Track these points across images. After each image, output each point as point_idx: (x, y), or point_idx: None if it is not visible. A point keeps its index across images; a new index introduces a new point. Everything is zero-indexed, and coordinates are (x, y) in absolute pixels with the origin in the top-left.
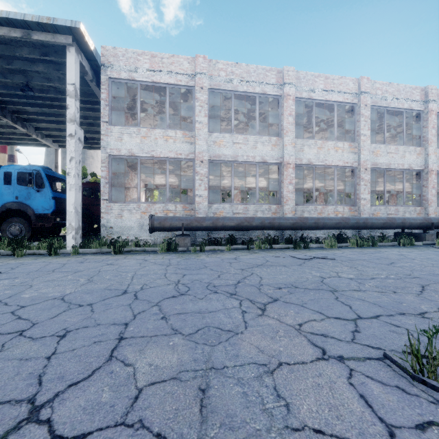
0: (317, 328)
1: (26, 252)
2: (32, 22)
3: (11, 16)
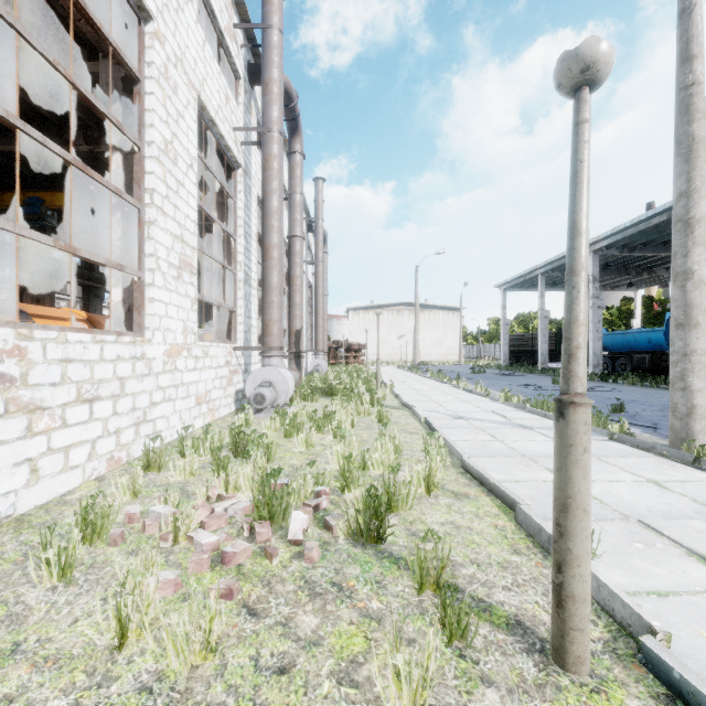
0: (642, 413)
1: (661, 386)
2: (669, 207)
3: (656, 211)
